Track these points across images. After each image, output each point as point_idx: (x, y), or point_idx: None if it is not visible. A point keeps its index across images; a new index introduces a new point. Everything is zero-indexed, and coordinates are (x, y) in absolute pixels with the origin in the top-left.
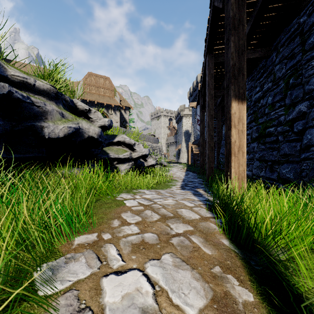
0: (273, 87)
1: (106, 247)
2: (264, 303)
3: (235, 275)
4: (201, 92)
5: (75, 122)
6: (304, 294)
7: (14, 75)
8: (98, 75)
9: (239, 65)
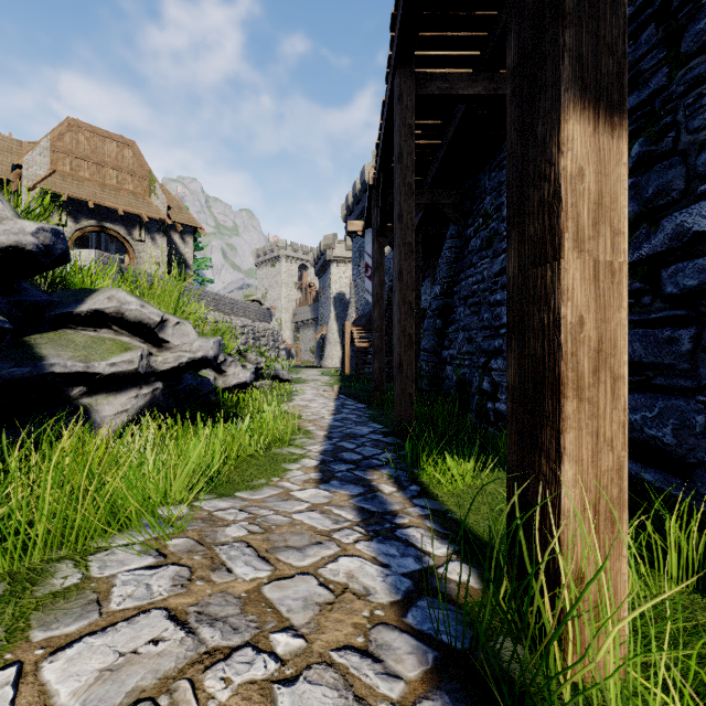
0: None
1: None
2: None
3: None
4: (376, 191)
5: None
6: None
7: None
8: (101, 130)
9: None
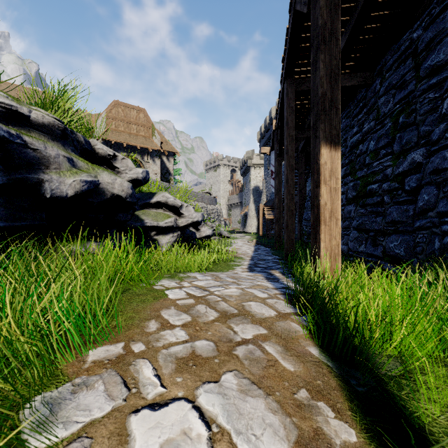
0: (376, 127)
1: (137, 364)
2: (372, 444)
3: (329, 402)
4: (277, 132)
5: (92, 174)
6: (428, 426)
7: None
8: (129, 105)
9: (331, 96)
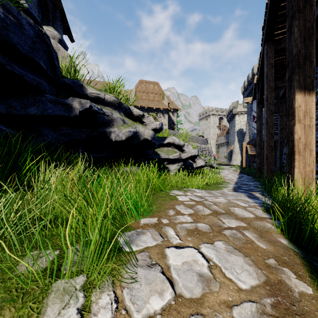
0: None
1: (165, 228)
2: None
3: (293, 270)
4: (258, 85)
5: (133, 127)
6: None
7: (91, 92)
8: (148, 81)
9: (305, 52)
